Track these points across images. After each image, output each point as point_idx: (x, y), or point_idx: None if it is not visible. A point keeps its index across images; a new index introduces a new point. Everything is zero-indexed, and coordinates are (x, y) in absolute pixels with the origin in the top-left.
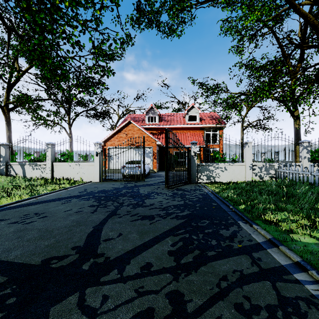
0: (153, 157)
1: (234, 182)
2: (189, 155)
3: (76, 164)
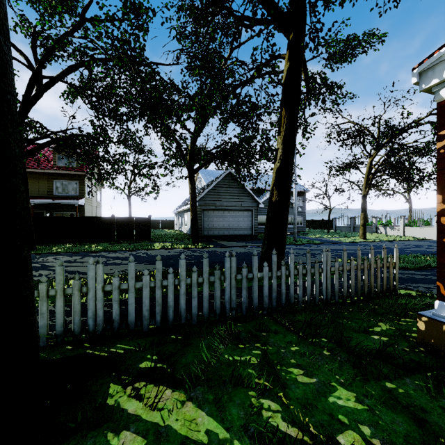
0: None
1: None
2: None
3: (420, 228)
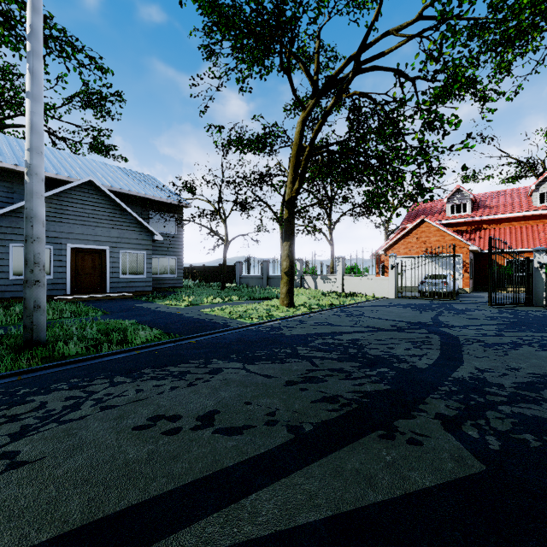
0: (463, 270)
1: None
2: (529, 267)
3: (367, 278)
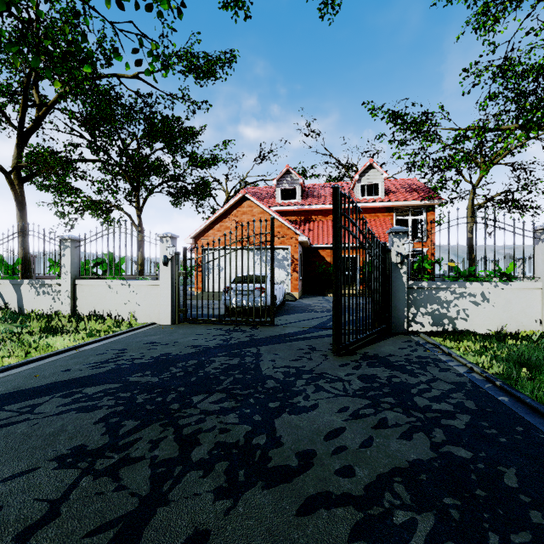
0: (292, 268)
1: (515, 335)
2: (386, 262)
3: (122, 284)
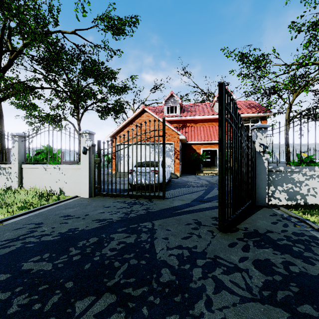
0: (175, 157)
1: None
2: (251, 151)
3: (54, 168)
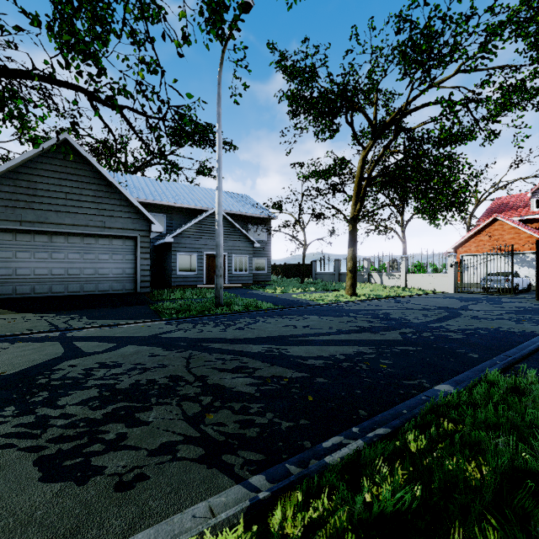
0: None
1: None
2: None
3: (428, 275)
